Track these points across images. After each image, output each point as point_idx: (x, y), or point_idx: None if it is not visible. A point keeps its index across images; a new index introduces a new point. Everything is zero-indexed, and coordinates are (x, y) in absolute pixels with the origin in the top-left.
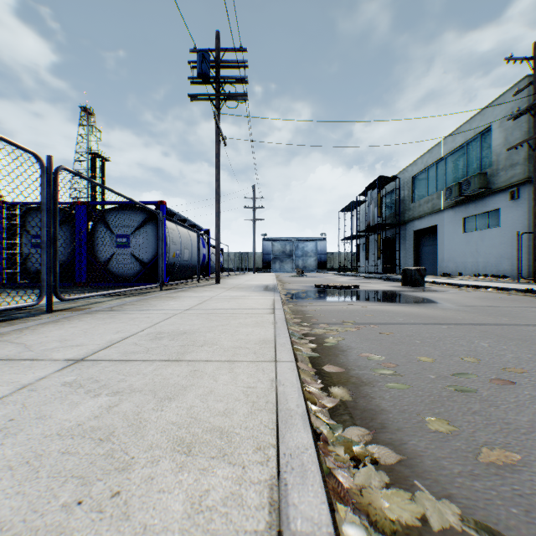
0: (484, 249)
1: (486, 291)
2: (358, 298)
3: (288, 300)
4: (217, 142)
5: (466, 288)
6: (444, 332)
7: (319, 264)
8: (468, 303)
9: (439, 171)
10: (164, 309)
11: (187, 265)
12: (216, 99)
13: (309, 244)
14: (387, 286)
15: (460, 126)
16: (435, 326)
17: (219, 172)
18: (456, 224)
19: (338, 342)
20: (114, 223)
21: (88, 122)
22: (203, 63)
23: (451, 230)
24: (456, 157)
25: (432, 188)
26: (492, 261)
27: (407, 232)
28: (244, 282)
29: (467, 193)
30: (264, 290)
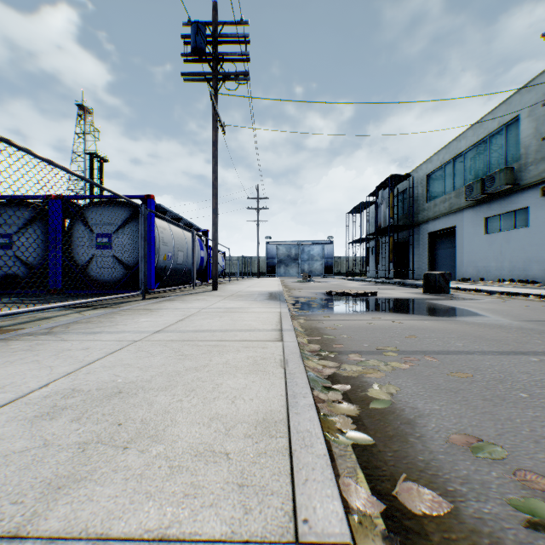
0: (510, 252)
1: (526, 300)
2: (381, 309)
3: (297, 311)
4: (214, 128)
5: (500, 295)
6: (544, 370)
7: (326, 268)
8: (523, 316)
9: (457, 167)
10: (124, 331)
11: (181, 269)
12: (213, 79)
13: (315, 248)
14: (407, 293)
15: (481, 118)
16: (519, 357)
17: (216, 163)
18: (476, 225)
19: (394, 400)
20: (94, 220)
21: (85, 121)
22: (197, 36)
23: (472, 231)
24: (476, 151)
25: (449, 186)
26: (519, 265)
27: (421, 234)
28: (246, 288)
29: (491, 191)
30: (268, 298)
